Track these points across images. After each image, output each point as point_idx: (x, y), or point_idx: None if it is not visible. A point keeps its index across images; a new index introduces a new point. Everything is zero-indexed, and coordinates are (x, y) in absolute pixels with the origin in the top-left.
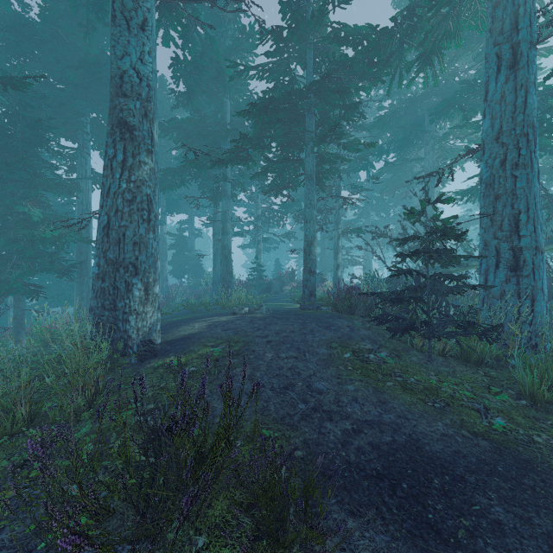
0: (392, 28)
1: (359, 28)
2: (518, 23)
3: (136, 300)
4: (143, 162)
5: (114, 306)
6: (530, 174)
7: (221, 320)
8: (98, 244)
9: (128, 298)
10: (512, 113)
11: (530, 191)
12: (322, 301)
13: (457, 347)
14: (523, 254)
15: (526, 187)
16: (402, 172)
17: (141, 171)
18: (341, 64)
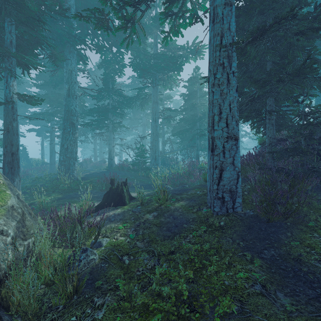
0: (133, 97)
1: (125, 96)
2: (156, 114)
3: (76, 167)
4: (77, 132)
5: (69, 168)
6: (157, 142)
7: (88, 174)
8: (63, 152)
9: (74, 166)
10: (155, 130)
11: (157, 145)
12: (113, 168)
13: (146, 174)
14: (156, 157)
15: (157, 144)
16: (135, 120)
17: (76, 134)
18: (120, 102)
